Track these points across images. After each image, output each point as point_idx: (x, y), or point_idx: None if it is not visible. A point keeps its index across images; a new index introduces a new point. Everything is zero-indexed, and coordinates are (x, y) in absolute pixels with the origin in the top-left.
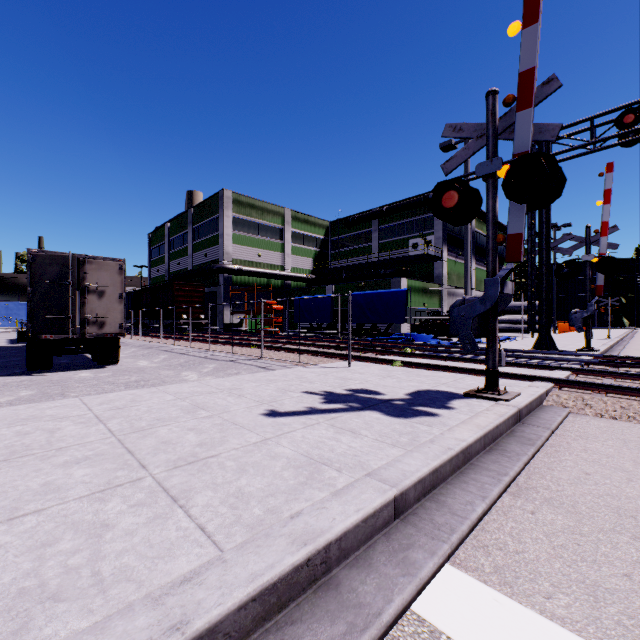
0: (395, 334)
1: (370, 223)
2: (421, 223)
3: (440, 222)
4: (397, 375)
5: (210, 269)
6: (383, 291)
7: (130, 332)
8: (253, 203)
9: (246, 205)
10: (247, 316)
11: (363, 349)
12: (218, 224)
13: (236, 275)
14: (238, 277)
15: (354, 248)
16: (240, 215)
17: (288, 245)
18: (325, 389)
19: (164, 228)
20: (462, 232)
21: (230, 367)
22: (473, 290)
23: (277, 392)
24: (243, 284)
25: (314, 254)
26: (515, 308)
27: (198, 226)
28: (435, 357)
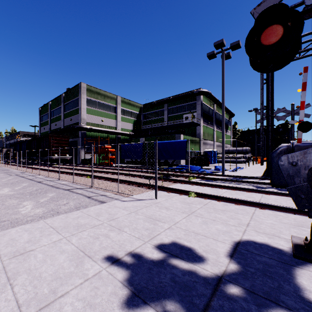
0: (179, 165)
1: (163, 106)
2: (190, 106)
3: (199, 106)
4: (198, 210)
5: (73, 128)
6: (173, 141)
7: (23, 164)
8: (99, 91)
9: (95, 92)
10: (95, 154)
11: (163, 178)
12: (78, 102)
13: (88, 131)
14: (90, 133)
15: (155, 119)
16: (91, 98)
17: (119, 116)
18: (133, 247)
19: (48, 104)
20: (210, 112)
21: (63, 197)
22: (215, 141)
23: (70, 262)
24: (93, 137)
25: (133, 121)
26: (234, 151)
27: (67, 103)
28: (213, 185)
